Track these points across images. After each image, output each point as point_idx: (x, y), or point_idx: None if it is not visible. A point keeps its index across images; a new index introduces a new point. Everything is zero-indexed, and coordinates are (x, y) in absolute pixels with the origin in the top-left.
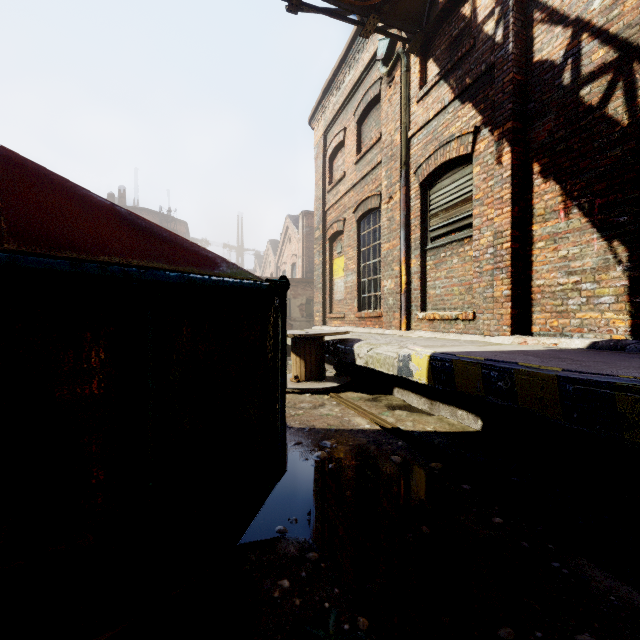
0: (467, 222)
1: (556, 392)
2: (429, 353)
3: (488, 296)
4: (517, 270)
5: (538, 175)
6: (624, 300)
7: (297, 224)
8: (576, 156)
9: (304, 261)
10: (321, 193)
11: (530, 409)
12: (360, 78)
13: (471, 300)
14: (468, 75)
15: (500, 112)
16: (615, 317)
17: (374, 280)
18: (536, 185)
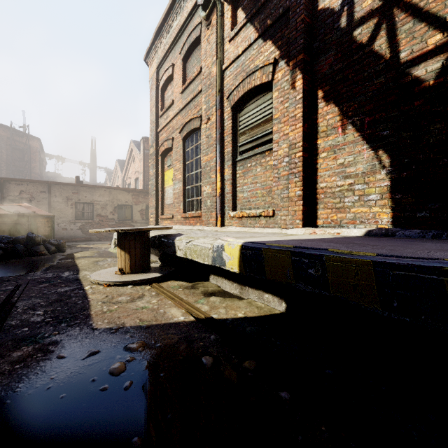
0: (268, 138)
1: (372, 279)
2: (240, 243)
3: (284, 196)
4: (307, 175)
5: (322, 99)
6: (387, 197)
7: (139, 147)
8: (350, 84)
9: (145, 176)
10: (154, 117)
11: (343, 297)
12: (185, 23)
13: (271, 201)
14: (269, 18)
15: (294, 46)
16: (380, 211)
17: (196, 187)
18: (320, 107)
